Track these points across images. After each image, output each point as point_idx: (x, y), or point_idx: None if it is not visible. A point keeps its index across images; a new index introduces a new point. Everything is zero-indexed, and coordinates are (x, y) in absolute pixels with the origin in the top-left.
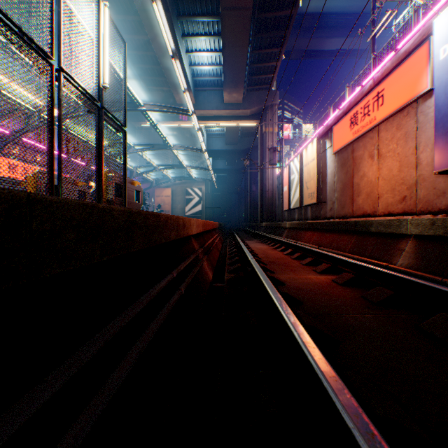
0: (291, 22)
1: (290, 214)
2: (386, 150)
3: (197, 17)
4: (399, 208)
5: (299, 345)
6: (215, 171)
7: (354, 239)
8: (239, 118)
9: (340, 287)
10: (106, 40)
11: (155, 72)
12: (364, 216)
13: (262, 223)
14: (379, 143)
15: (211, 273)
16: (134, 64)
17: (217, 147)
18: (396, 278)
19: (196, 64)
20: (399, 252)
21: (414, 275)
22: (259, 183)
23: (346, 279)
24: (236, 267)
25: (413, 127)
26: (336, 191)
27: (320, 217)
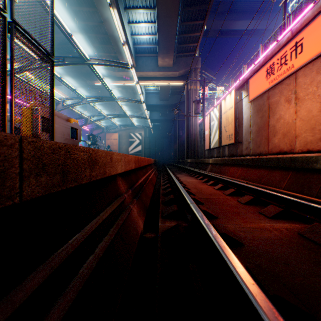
0: None
1: (209, 153)
2: (305, 94)
3: None
4: (320, 146)
5: None
6: (151, 121)
7: (290, 175)
8: (170, 79)
9: None
10: None
11: (104, 41)
12: (280, 153)
13: (188, 160)
14: (297, 87)
15: (142, 220)
16: (86, 33)
17: (153, 102)
18: None
19: (136, 34)
20: None
21: None
22: (185, 129)
23: None
24: (172, 210)
25: None
26: (252, 133)
27: (236, 154)
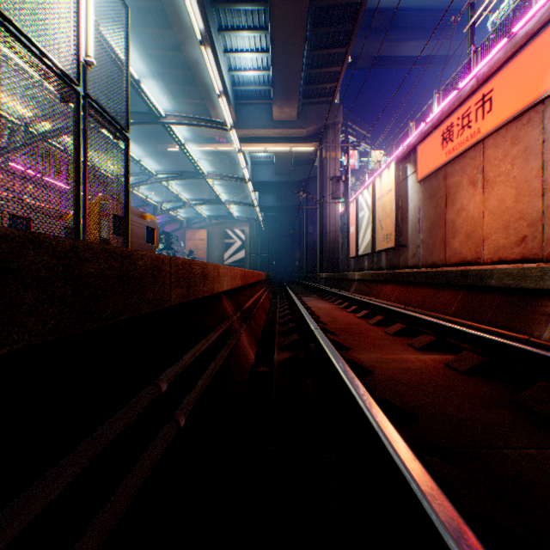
0: (360, 12)
1: (357, 262)
2: (496, 174)
3: (237, 4)
4: (515, 253)
5: None
6: (262, 208)
7: (461, 296)
8: (292, 140)
9: (465, 378)
10: None
11: (184, 79)
12: (462, 264)
13: (321, 274)
14: (485, 164)
15: (253, 350)
16: (156, 68)
17: (264, 178)
18: None
19: (237, 69)
20: (544, 318)
21: None
22: (318, 223)
23: (471, 364)
24: (292, 340)
25: (537, 138)
26: (421, 231)
27: (398, 266)
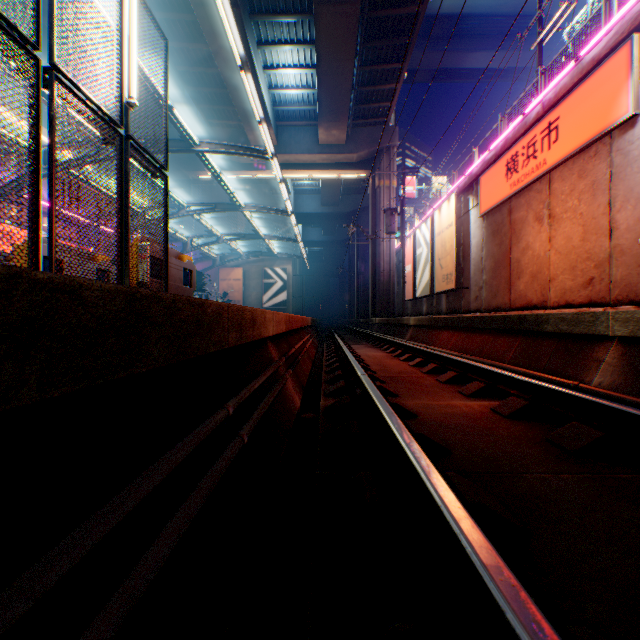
0: (417, 24)
1: (415, 306)
2: (562, 210)
3: (279, 16)
4: (582, 297)
5: (477, 574)
6: (306, 243)
7: (518, 342)
8: (340, 166)
9: (507, 421)
10: (134, 31)
11: (218, 98)
12: (527, 308)
13: (374, 319)
14: (551, 198)
15: (299, 397)
16: (187, 86)
17: (309, 209)
18: (603, 408)
19: (278, 87)
20: (595, 364)
21: (624, 402)
22: (370, 261)
23: (515, 408)
24: (339, 387)
25: (605, 173)
26: (484, 271)
27: (460, 310)
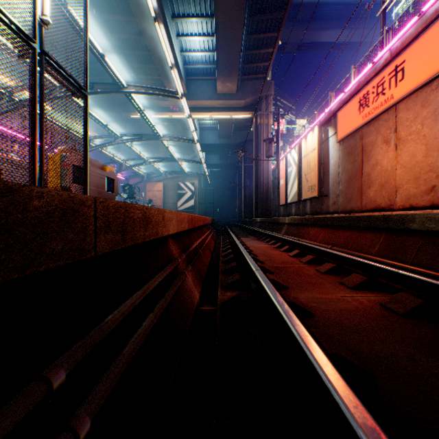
0: (289, 2)
1: (286, 209)
2: (407, 133)
3: None
4: (425, 201)
5: None
6: (208, 166)
7: (383, 238)
8: (232, 109)
9: (406, 321)
10: None
11: (144, 59)
12: (377, 210)
13: (256, 219)
14: (397, 125)
15: (198, 290)
16: (121, 49)
17: (210, 141)
18: None
19: (187, 50)
20: None
21: None
22: (253, 177)
23: (410, 306)
24: (234, 279)
25: None
26: (341, 183)
27: (321, 212)
